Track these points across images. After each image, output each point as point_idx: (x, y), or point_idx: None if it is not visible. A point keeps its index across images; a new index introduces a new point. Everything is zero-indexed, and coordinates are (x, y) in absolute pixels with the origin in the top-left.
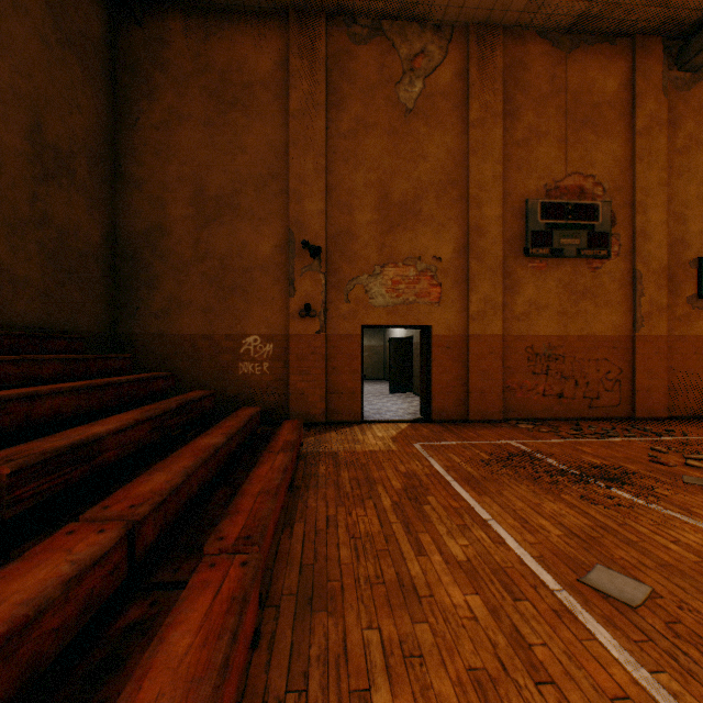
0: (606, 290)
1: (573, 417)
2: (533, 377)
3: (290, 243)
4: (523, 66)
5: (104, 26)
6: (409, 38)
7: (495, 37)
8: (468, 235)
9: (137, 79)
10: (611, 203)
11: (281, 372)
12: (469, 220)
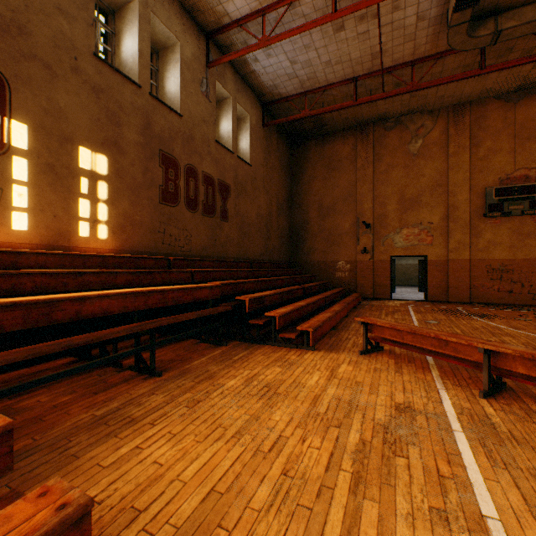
0: None
1: (520, 304)
2: (490, 281)
3: (357, 222)
4: (483, 118)
5: (289, 153)
6: (414, 121)
7: (464, 108)
8: (447, 210)
9: (298, 167)
10: None
11: (353, 276)
12: (448, 203)
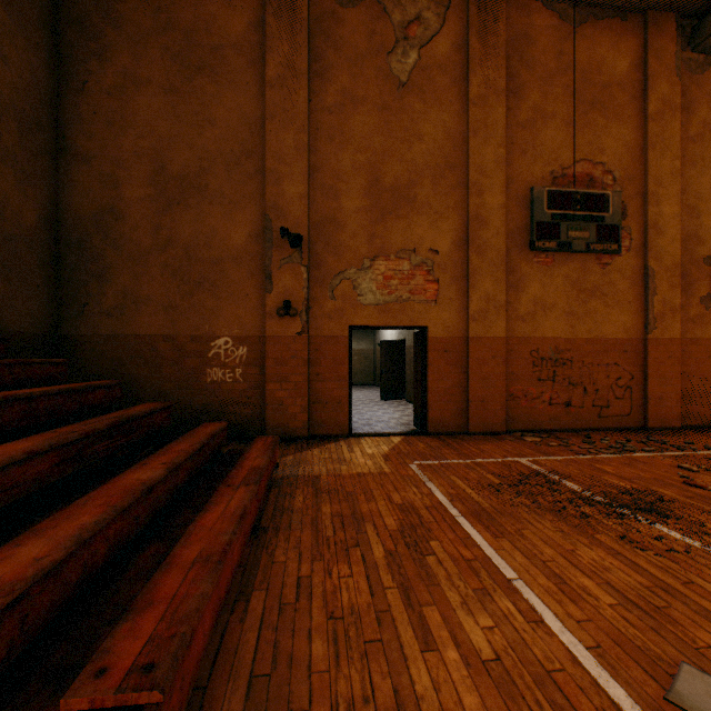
0: (617, 288)
1: (582, 428)
2: (538, 384)
3: (267, 231)
4: (528, 39)
5: None
6: (402, 3)
7: (498, 6)
8: (468, 225)
9: (85, 35)
10: (621, 194)
11: (257, 380)
12: (469, 208)
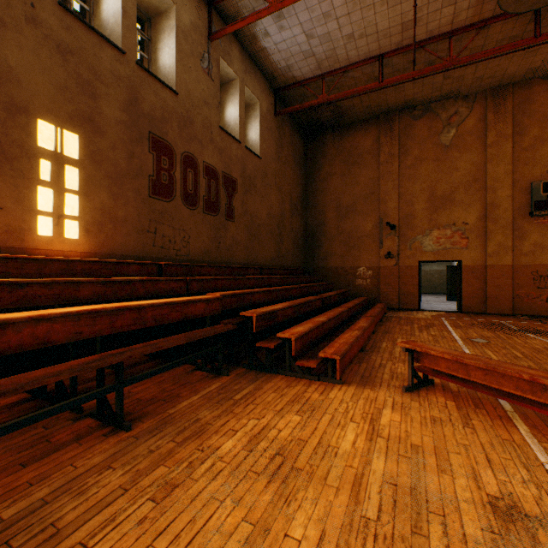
0: None
1: None
2: (537, 290)
3: (380, 224)
4: (529, 101)
5: (303, 147)
6: (446, 108)
7: (506, 92)
8: (486, 209)
9: (314, 163)
10: None
11: (375, 284)
12: (486, 200)
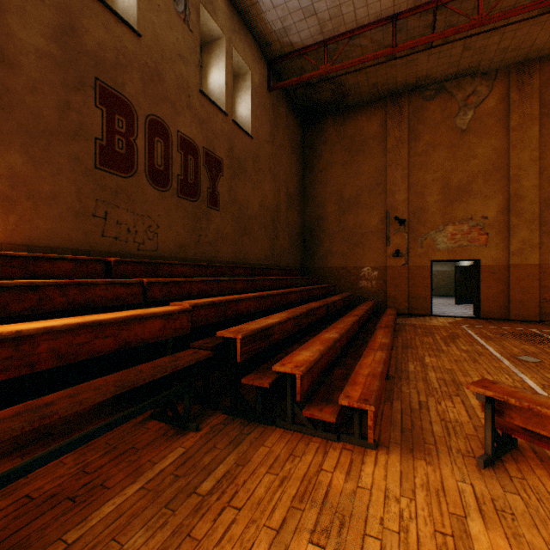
0: None
1: None
2: None
3: (387, 218)
4: None
5: (301, 133)
6: (462, 88)
7: (532, 67)
8: (508, 201)
9: (312, 151)
10: None
11: (382, 286)
12: (509, 191)
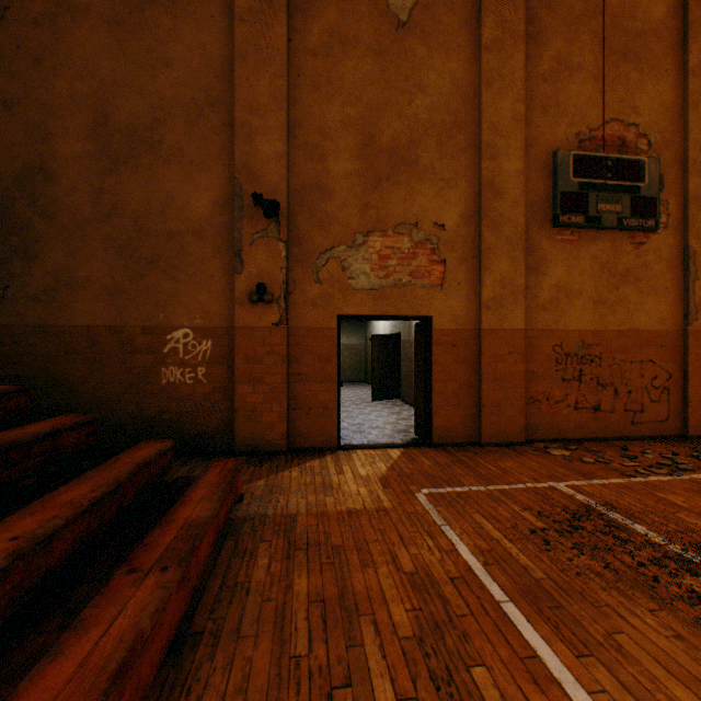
0: (652, 272)
1: (613, 437)
2: (562, 384)
3: (236, 197)
4: None
5: None
6: None
7: None
8: (480, 195)
9: None
10: (658, 161)
11: (224, 381)
12: (482, 174)
